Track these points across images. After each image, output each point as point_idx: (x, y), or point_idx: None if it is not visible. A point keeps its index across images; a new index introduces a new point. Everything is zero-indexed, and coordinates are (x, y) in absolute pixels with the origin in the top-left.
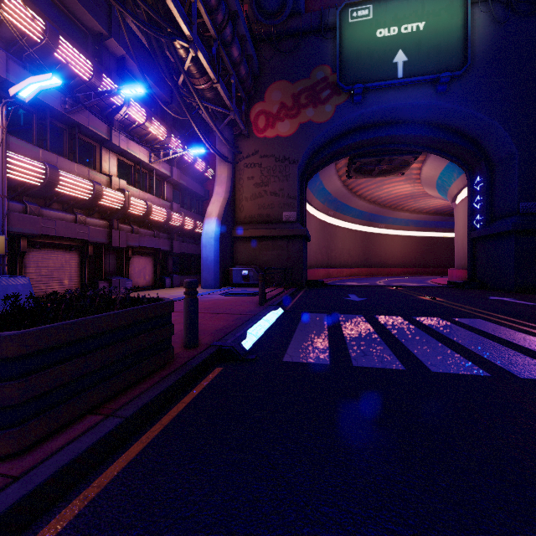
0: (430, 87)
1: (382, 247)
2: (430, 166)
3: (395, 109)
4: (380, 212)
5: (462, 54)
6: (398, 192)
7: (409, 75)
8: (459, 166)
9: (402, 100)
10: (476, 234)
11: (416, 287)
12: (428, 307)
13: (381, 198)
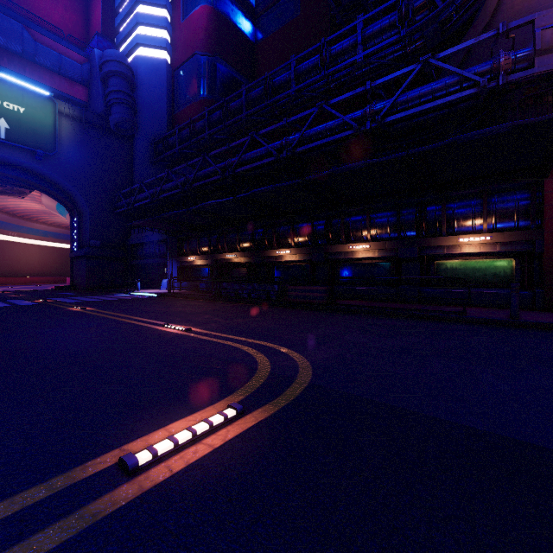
0: (31, 153)
1: (14, 255)
2: (46, 198)
3: (1, 157)
4: (10, 220)
5: (53, 143)
6: (28, 206)
7: (12, 140)
8: (64, 207)
9: (6, 154)
10: (72, 255)
11: (25, 291)
12: (2, 298)
13: (9, 208)
